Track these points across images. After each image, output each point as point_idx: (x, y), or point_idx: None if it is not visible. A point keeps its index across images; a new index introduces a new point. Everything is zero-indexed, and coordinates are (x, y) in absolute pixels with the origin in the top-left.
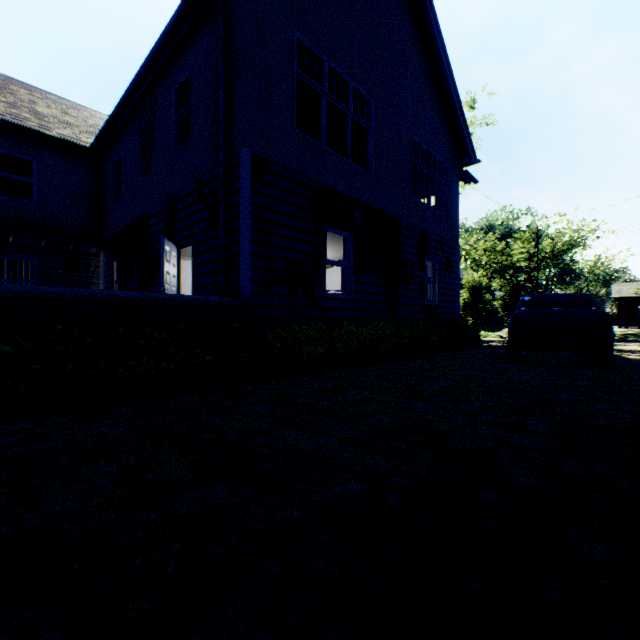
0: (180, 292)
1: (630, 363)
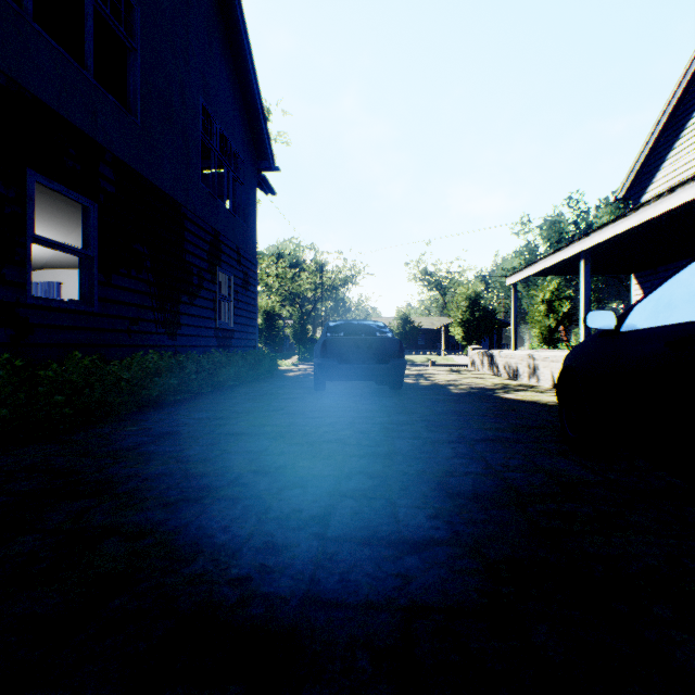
0: None
1: (413, 388)
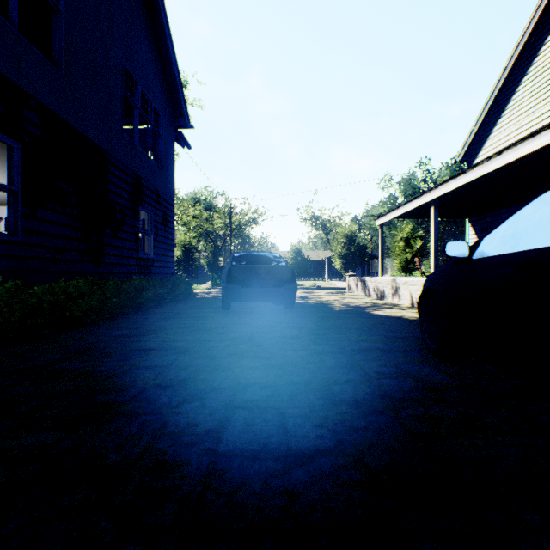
0: None
1: (303, 306)
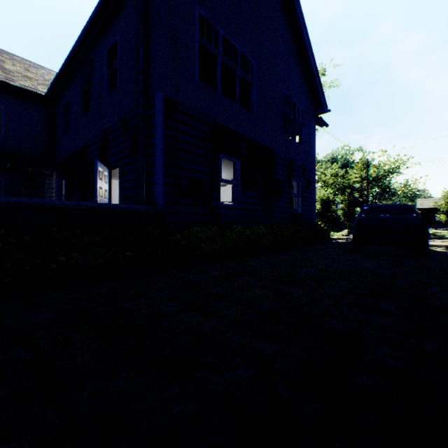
0: (111, 202)
1: (439, 254)
